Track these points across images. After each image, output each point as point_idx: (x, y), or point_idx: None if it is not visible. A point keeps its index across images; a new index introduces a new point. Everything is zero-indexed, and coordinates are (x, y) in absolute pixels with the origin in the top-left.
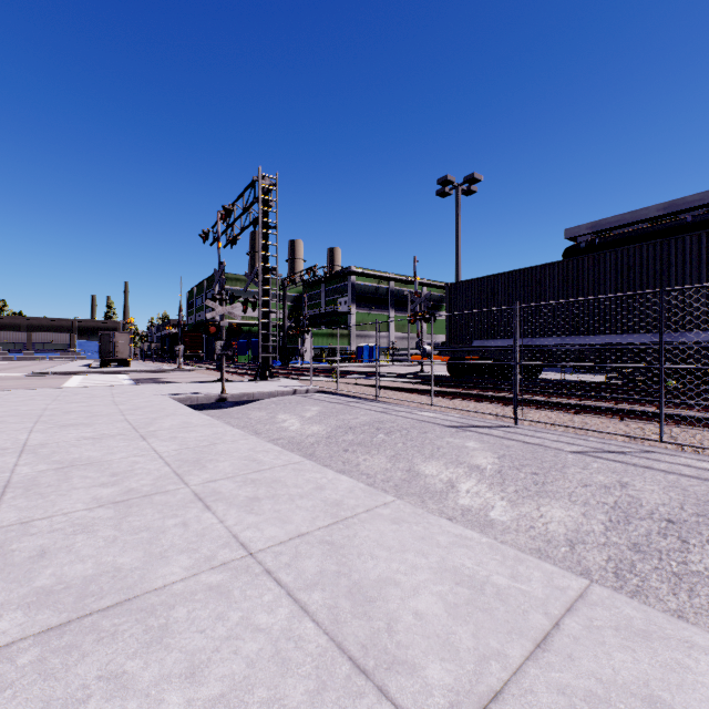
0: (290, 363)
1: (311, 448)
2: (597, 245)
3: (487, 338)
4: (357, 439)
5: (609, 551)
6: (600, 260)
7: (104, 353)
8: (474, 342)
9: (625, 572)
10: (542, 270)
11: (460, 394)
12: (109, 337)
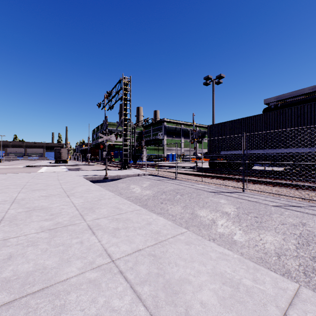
0: (137, 162)
1: (145, 201)
2: (279, 106)
3: (228, 150)
4: (167, 197)
5: (299, 260)
6: (283, 113)
7: (56, 157)
8: (221, 152)
9: (309, 272)
10: (254, 118)
11: (215, 176)
12: (58, 150)
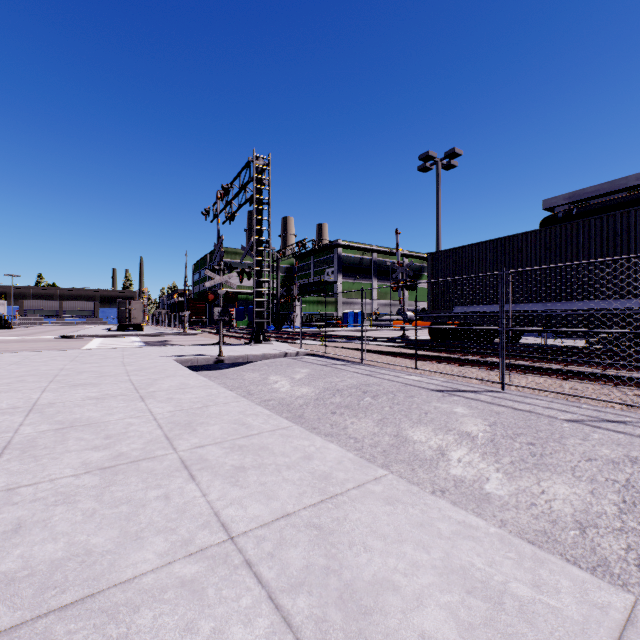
0: (283, 328)
1: (300, 409)
2: (575, 214)
3: (469, 304)
4: (344, 401)
5: (628, 538)
6: (585, 227)
7: (121, 319)
8: (455, 308)
9: None
10: (523, 238)
11: (443, 358)
12: (125, 304)
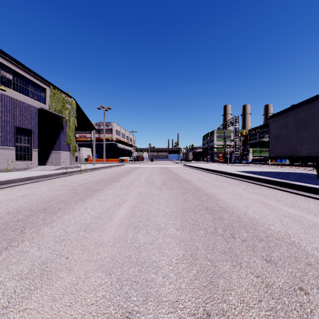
0: (242, 161)
1: None
2: None
3: None
4: None
5: None
6: None
7: (186, 158)
8: None
9: None
10: None
11: (278, 165)
12: (187, 154)
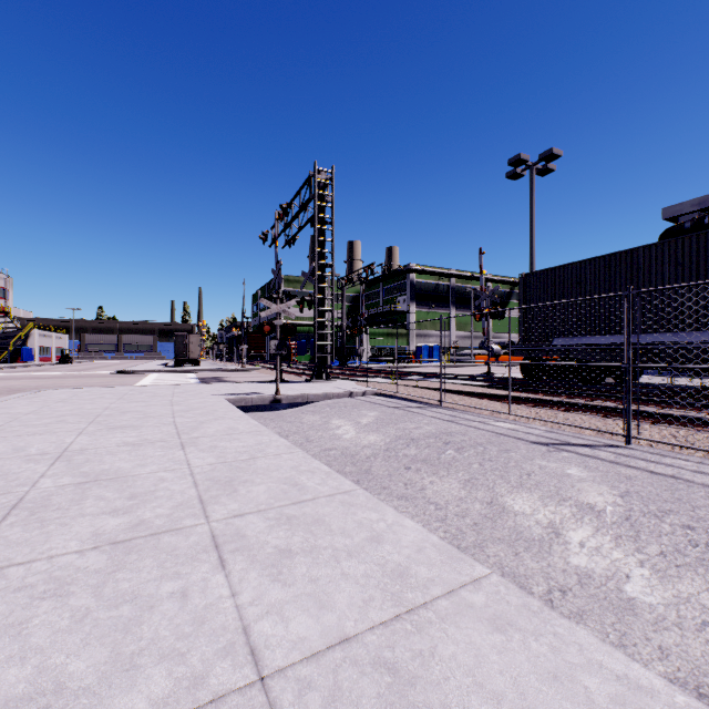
0: (348, 363)
1: (367, 462)
2: (707, 224)
3: (572, 335)
4: (420, 454)
5: None
6: None
7: (178, 353)
8: (555, 340)
9: None
10: (646, 252)
11: (543, 402)
12: (182, 338)
